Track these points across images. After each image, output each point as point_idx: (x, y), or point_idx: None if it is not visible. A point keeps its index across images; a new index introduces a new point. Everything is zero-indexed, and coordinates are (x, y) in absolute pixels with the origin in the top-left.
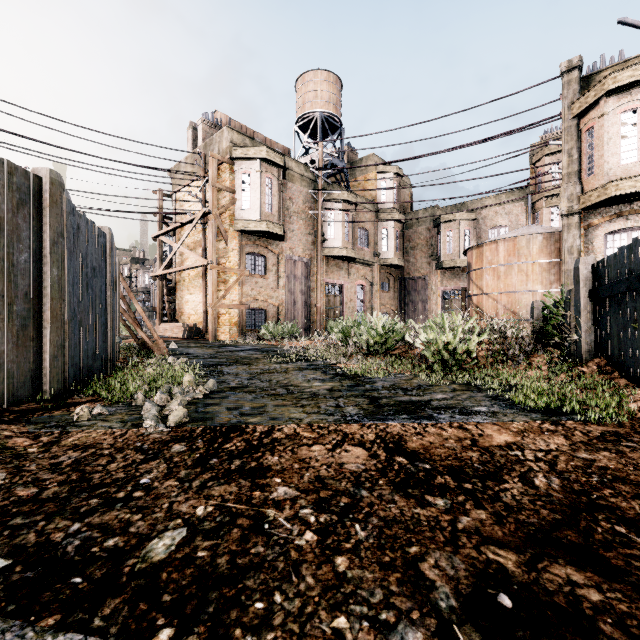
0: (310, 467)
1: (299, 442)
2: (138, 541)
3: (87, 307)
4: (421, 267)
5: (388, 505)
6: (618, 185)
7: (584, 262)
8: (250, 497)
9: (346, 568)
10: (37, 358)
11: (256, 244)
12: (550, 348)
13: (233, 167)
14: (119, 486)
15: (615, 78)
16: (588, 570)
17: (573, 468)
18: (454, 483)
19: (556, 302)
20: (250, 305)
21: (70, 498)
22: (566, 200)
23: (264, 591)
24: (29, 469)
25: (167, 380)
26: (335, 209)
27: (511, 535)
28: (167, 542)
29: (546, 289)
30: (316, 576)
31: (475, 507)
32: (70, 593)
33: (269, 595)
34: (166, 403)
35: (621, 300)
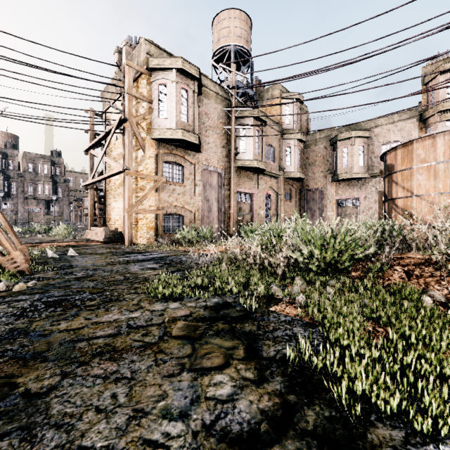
0: None
1: None
2: None
3: None
4: (318, 180)
5: None
6: None
7: None
8: None
9: None
10: None
11: (173, 153)
12: None
13: (150, 78)
14: None
15: None
16: None
17: None
18: None
19: None
20: (167, 211)
21: None
22: None
23: None
24: None
25: None
26: (247, 125)
27: None
28: None
29: None
30: None
31: None
32: None
33: None
34: None
35: None
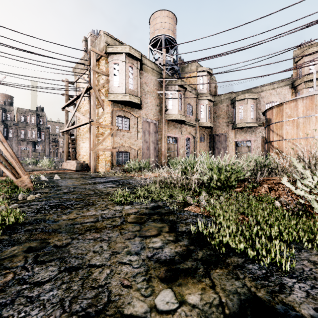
0: None
1: None
2: None
3: None
4: (223, 128)
5: None
6: None
7: None
8: None
9: None
10: None
11: (123, 110)
12: None
13: (107, 59)
14: None
15: None
16: None
17: None
18: None
19: None
20: (119, 149)
21: None
22: None
23: None
24: None
25: None
26: (173, 90)
27: None
28: None
29: None
30: None
31: None
32: None
33: None
34: None
35: None
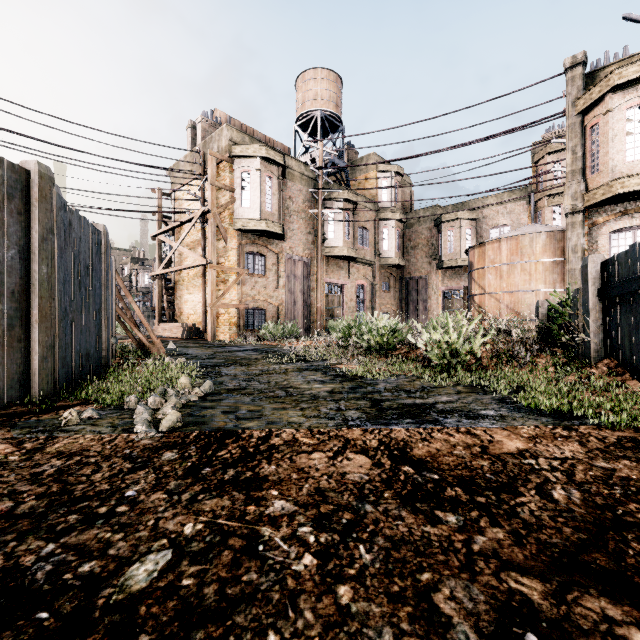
0: (309, 477)
1: (298, 449)
2: (117, 566)
3: (80, 306)
4: (422, 267)
5: (395, 522)
6: (624, 182)
7: (593, 260)
8: (244, 512)
9: (350, 600)
10: (25, 359)
11: (256, 243)
12: (556, 348)
13: (232, 165)
14: (102, 499)
15: (620, 74)
16: (625, 603)
17: (593, 479)
18: (466, 496)
19: (562, 301)
20: (250, 305)
21: (47, 514)
22: (570, 198)
23: (256, 630)
24: (7, 480)
25: (162, 382)
26: (335, 208)
27: (533, 559)
28: (149, 567)
29: (549, 288)
30: (316, 610)
31: (491, 524)
32: (33, 632)
33: (262, 635)
34: (160, 406)
35: (633, 299)
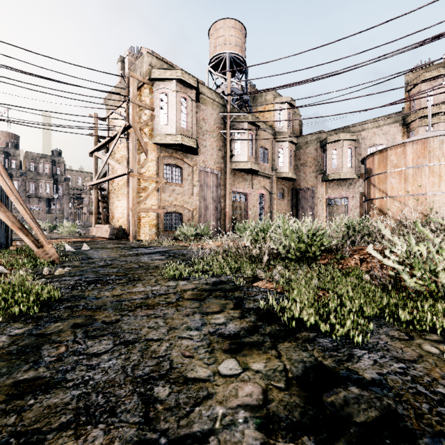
0: None
1: None
2: None
3: None
4: (309, 180)
5: None
6: None
7: None
8: None
9: None
10: None
11: (173, 156)
12: None
13: (152, 87)
14: None
15: None
16: None
17: None
18: None
19: None
20: (168, 209)
21: None
22: None
23: None
24: None
25: None
26: (241, 129)
27: None
28: None
29: None
30: None
31: None
32: None
33: None
34: None
35: None
